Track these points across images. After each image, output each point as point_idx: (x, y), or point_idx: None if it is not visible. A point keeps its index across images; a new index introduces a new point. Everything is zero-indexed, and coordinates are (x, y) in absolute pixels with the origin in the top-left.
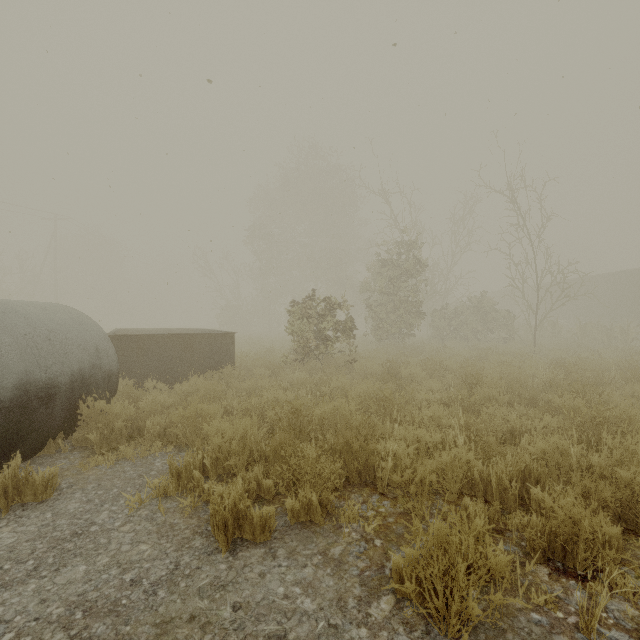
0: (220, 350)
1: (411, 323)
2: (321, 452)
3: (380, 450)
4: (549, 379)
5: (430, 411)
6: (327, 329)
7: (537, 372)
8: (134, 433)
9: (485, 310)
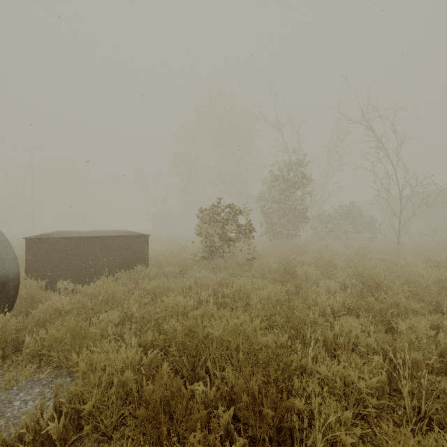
0: (135, 250)
1: (298, 226)
2: (218, 395)
3: (299, 407)
4: (437, 279)
5: (345, 329)
6: (230, 231)
7: (420, 271)
8: (20, 346)
9: (353, 216)
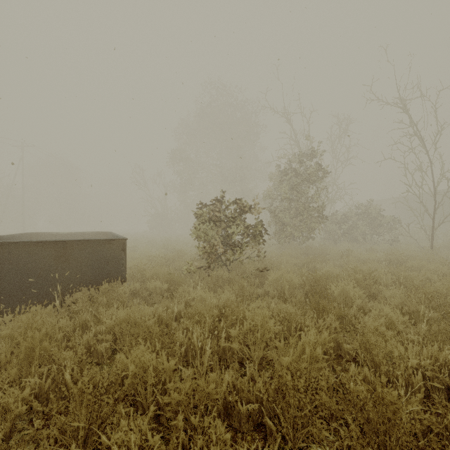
0: (106, 260)
1: (312, 227)
2: None
3: None
4: None
5: None
6: (235, 234)
7: None
8: None
9: (372, 216)
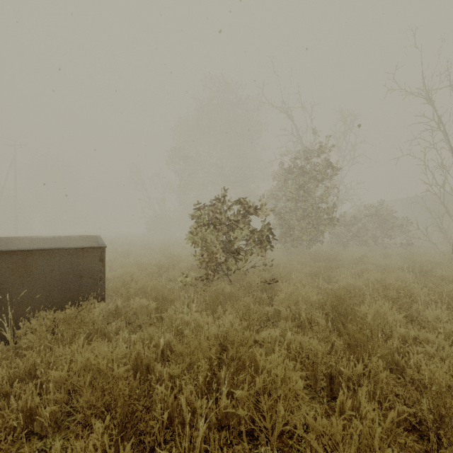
0: (79, 273)
1: (322, 230)
2: None
3: None
4: None
5: None
6: (238, 239)
7: None
8: None
9: (383, 217)
